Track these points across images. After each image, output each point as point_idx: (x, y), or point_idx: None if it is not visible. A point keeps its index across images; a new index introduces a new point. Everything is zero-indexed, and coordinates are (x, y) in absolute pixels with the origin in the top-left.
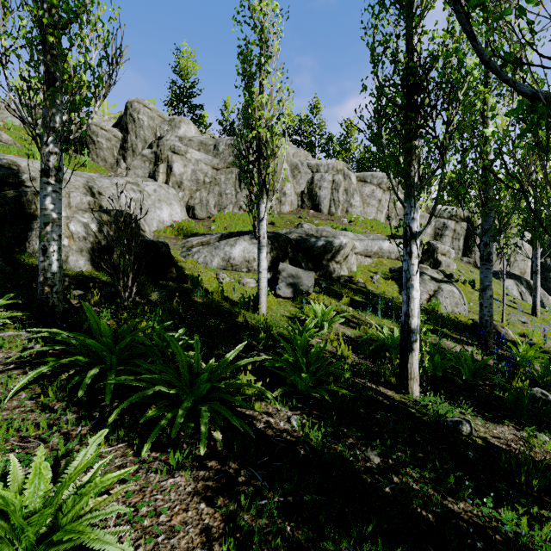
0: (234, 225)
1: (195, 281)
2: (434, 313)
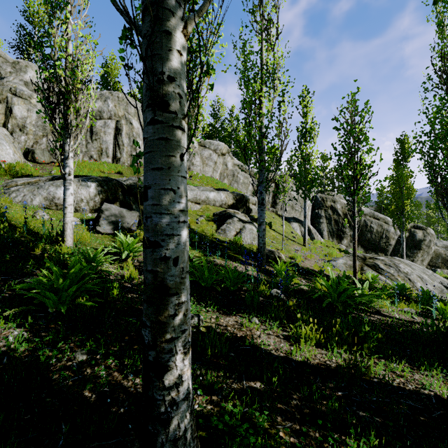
0: (78, 171)
1: None
2: (236, 245)
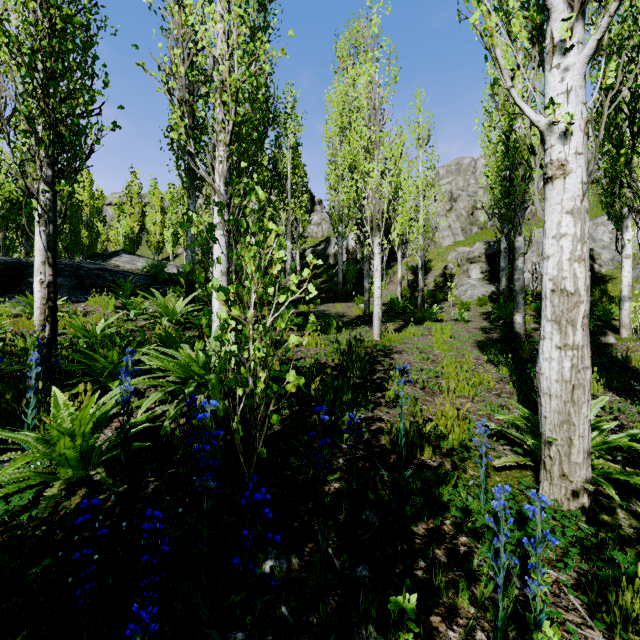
0: None
1: (600, 291)
2: None
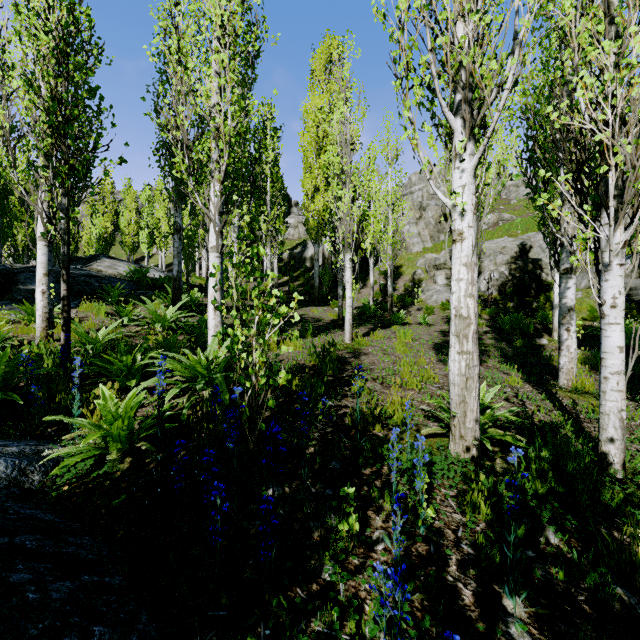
0: None
1: (545, 297)
2: None
